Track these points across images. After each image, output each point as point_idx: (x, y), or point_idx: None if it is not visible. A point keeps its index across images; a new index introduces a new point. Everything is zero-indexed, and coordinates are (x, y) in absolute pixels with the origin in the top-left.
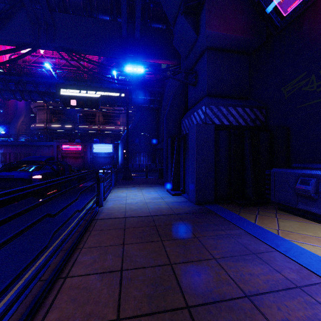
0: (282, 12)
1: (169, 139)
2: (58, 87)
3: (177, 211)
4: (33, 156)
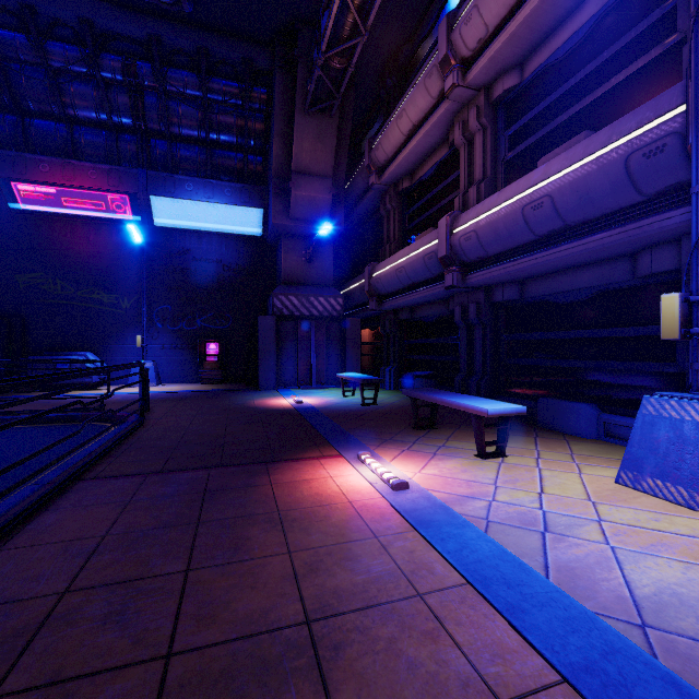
0: (21, 203)
1: None
2: None
3: None
4: None
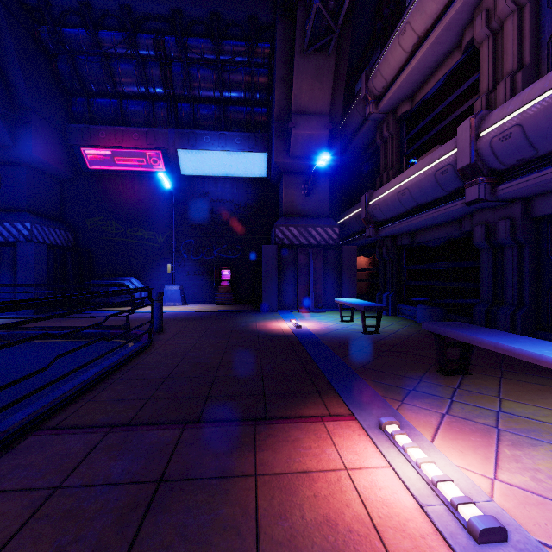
0: (88, 165)
1: None
2: None
3: None
4: None
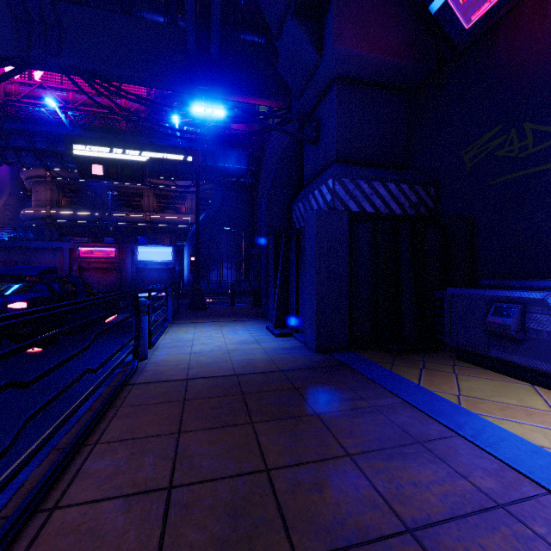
0: (462, 22)
1: (271, 237)
2: (70, 140)
3: (284, 366)
4: (15, 267)
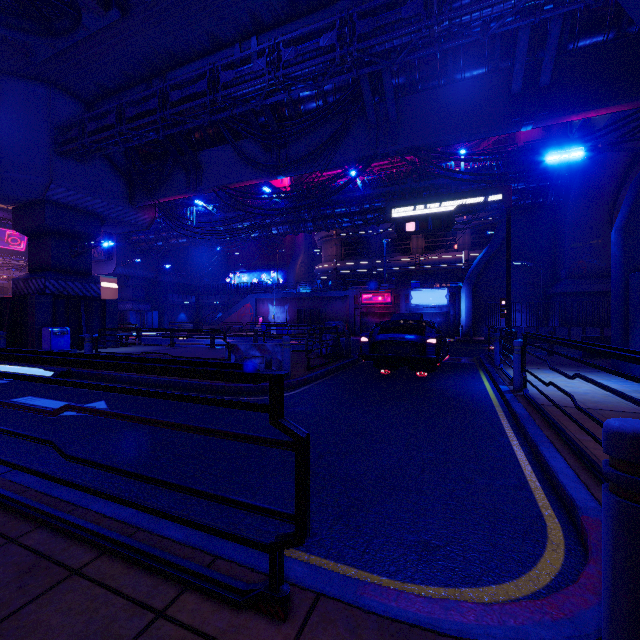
0: None
1: (636, 274)
2: (389, 206)
3: None
4: (400, 314)
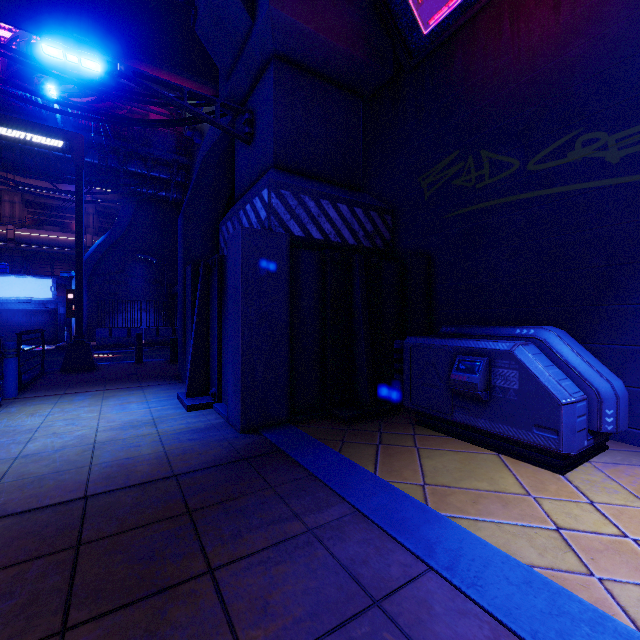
0: (420, 25)
1: (189, 267)
2: None
3: (183, 465)
4: None
